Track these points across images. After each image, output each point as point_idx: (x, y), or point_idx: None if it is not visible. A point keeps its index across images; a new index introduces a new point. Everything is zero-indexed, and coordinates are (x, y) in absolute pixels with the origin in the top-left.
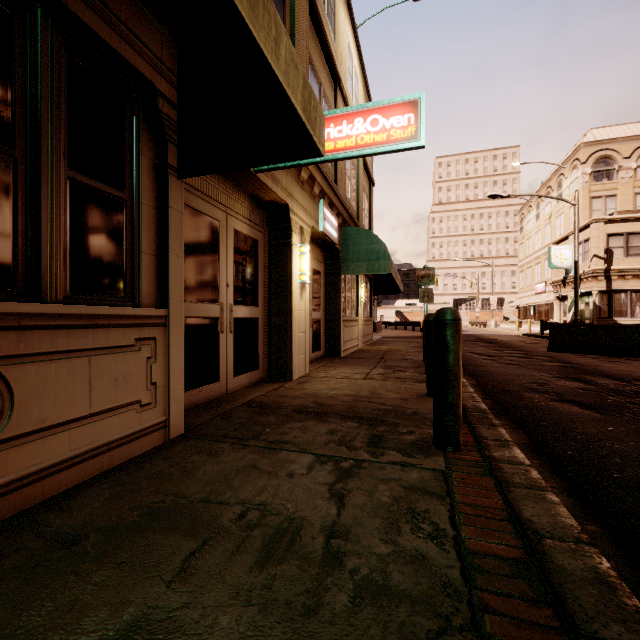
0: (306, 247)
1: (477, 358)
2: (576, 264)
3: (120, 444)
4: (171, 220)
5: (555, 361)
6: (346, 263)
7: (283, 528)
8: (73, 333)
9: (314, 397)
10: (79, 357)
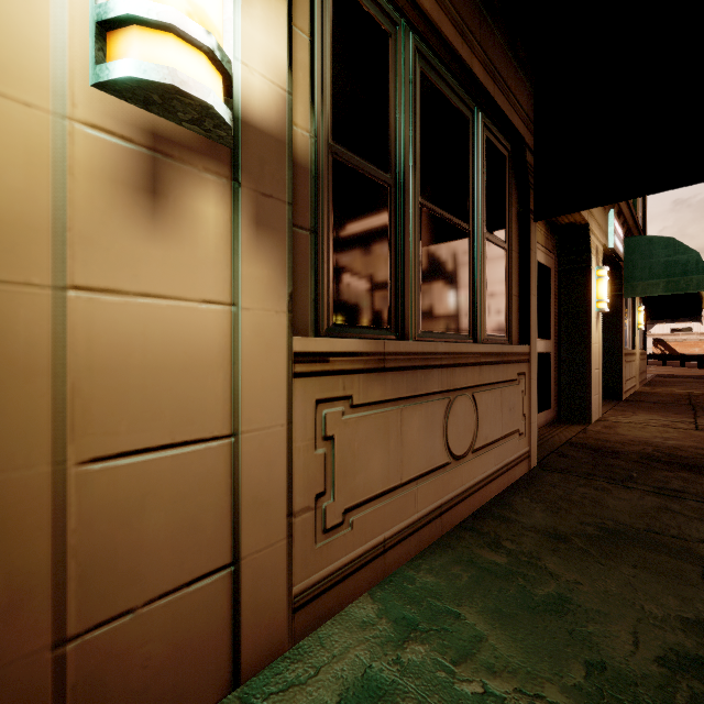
0: (604, 269)
1: None
2: None
3: (511, 466)
4: (530, 262)
5: None
6: (630, 282)
7: None
8: (495, 368)
9: (649, 445)
10: (497, 388)
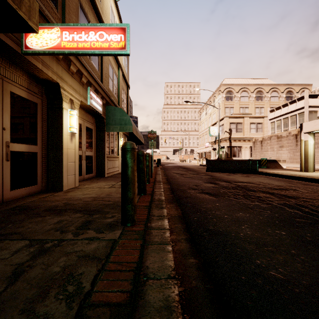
0: (74, 111)
1: (175, 175)
2: (218, 134)
3: None
4: None
5: (207, 175)
6: (108, 125)
7: None
8: None
9: (68, 200)
10: None
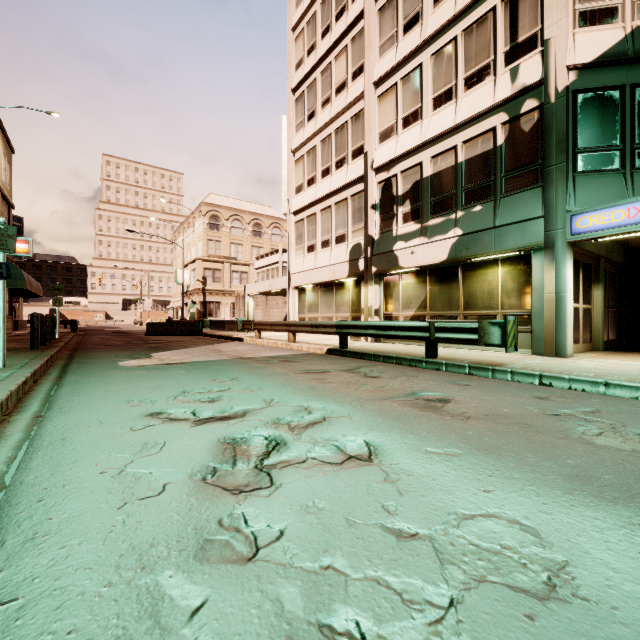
0: None
1: (93, 339)
2: (183, 284)
3: None
4: None
5: (136, 338)
6: None
7: None
8: None
9: None
10: None
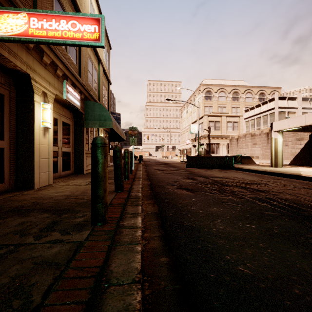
0: (47, 105)
1: (156, 171)
2: (198, 132)
3: None
4: None
5: (187, 171)
6: (87, 121)
7: None
8: None
9: (37, 199)
10: None
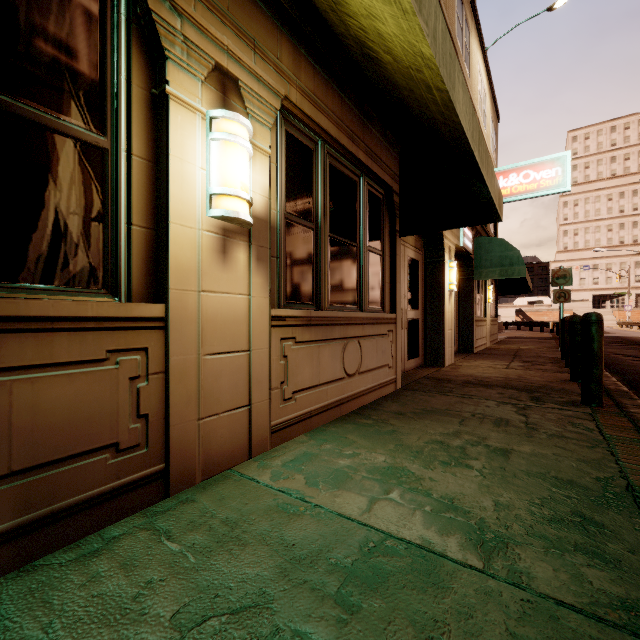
0: (454, 262)
1: (624, 359)
2: None
3: (383, 386)
4: (397, 262)
5: None
6: (478, 269)
7: (498, 420)
8: (373, 327)
9: (472, 377)
10: (374, 338)
